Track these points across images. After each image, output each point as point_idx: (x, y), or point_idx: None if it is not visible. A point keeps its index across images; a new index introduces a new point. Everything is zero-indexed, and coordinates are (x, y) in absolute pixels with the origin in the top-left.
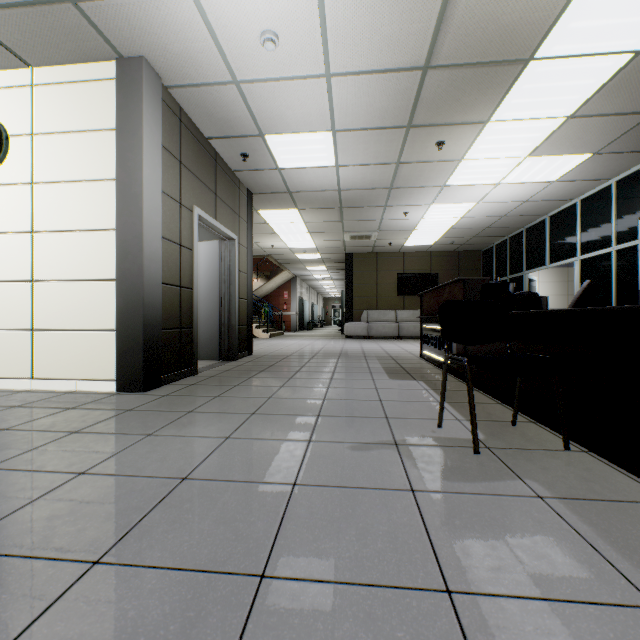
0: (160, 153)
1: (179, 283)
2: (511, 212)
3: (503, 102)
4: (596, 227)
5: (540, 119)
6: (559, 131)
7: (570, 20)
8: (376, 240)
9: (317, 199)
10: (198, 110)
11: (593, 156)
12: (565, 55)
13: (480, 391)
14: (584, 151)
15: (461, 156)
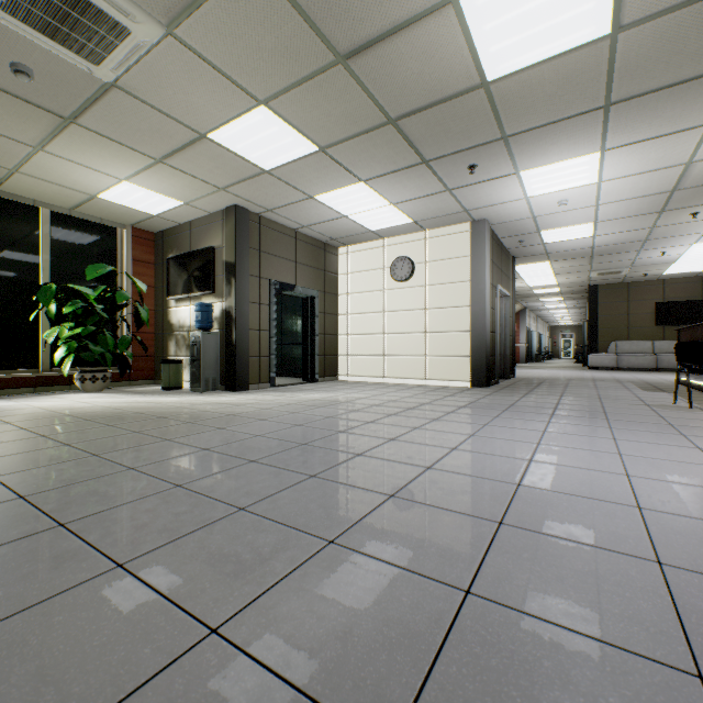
0: (489, 263)
1: (492, 331)
2: None
3: None
4: None
5: None
6: None
7: None
8: (627, 273)
9: (569, 254)
10: (502, 229)
11: None
12: None
13: None
14: None
15: None
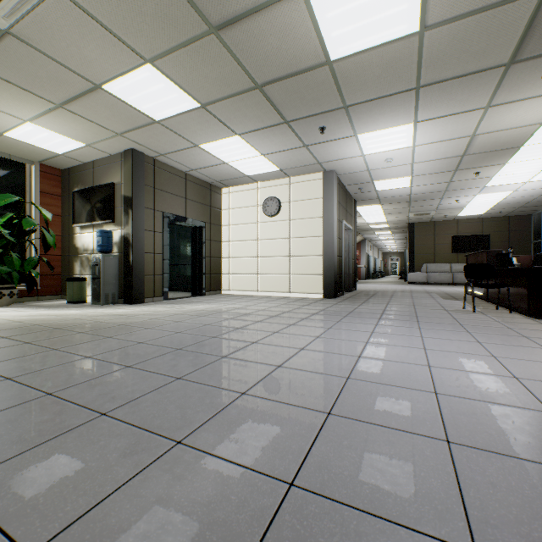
0: (336, 204)
1: (339, 255)
2: None
3: (512, 157)
4: None
5: (541, 158)
6: None
7: (537, 136)
8: (434, 214)
9: (394, 199)
10: (346, 179)
11: None
12: (541, 143)
13: (492, 304)
14: None
15: (492, 175)
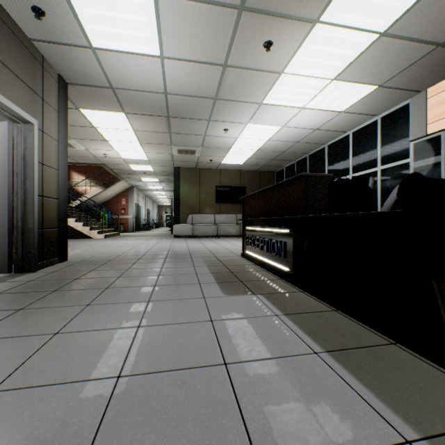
0: None
1: None
2: (304, 139)
3: None
4: (365, 152)
5: (359, 31)
6: (367, 52)
7: None
8: (200, 156)
9: (144, 102)
10: None
11: (377, 89)
12: None
13: (340, 311)
14: (374, 81)
15: (283, 67)
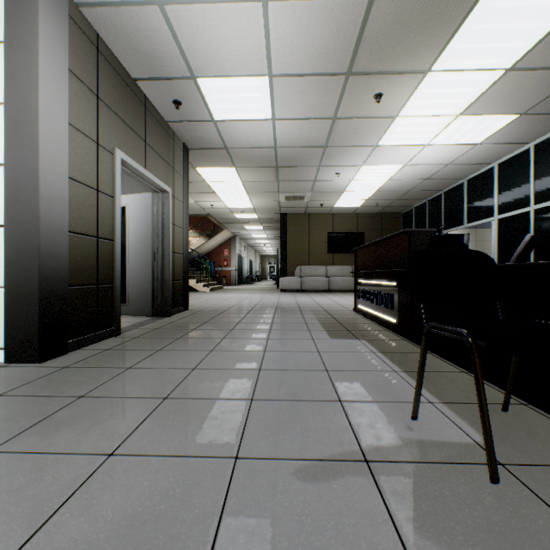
0: (66, 78)
1: (96, 233)
2: (433, 175)
3: (448, 47)
4: (514, 188)
5: (480, 71)
6: (495, 86)
7: None
8: (309, 201)
9: (254, 157)
10: (119, 40)
11: (520, 117)
12: None
13: (433, 353)
14: (513, 111)
15: (396, 112)
